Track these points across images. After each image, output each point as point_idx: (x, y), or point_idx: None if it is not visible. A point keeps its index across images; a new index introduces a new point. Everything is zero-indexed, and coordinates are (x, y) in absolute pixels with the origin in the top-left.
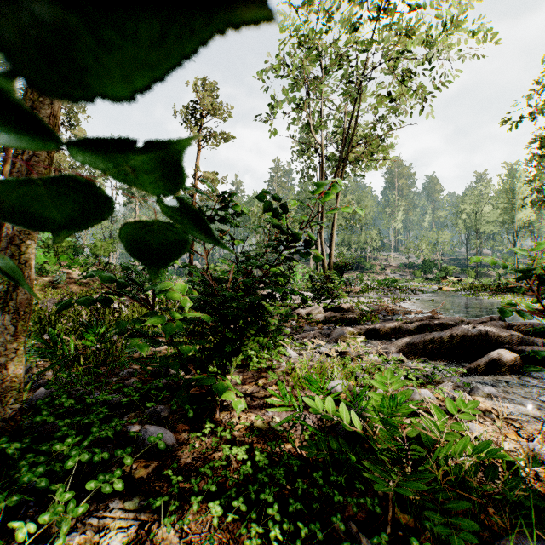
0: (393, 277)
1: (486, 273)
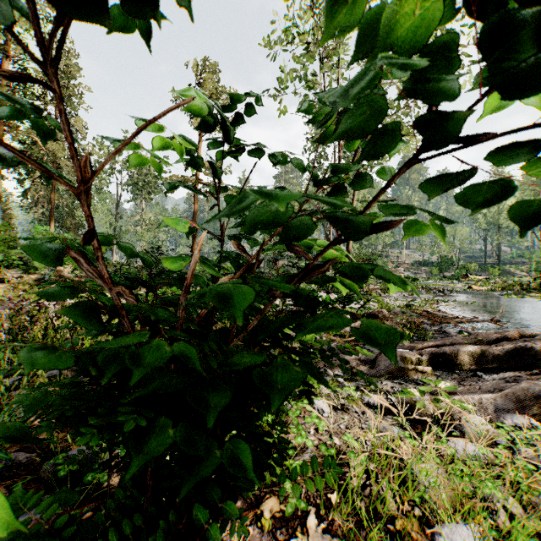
0: (407, 275)
1: (508, 271)
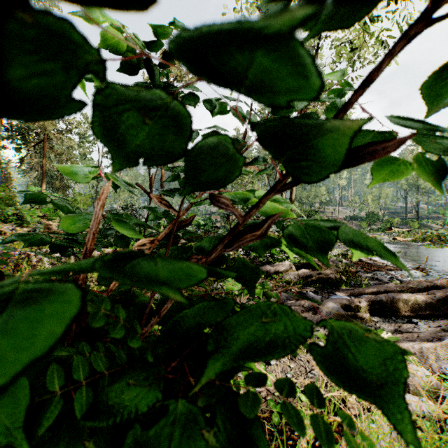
0: None
1: (425, 225)
